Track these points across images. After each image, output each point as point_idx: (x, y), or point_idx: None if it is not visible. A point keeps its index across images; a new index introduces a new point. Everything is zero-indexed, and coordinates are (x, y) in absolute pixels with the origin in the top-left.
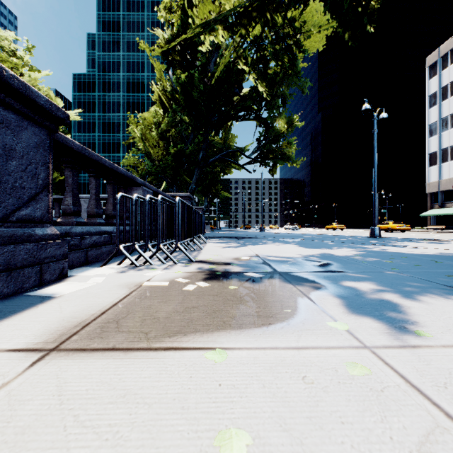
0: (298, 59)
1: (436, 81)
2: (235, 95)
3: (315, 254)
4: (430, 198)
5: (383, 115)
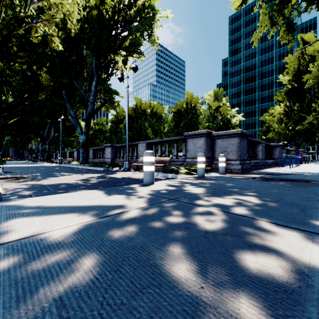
0: None
1: None
2: None
3: None
4: None
5: None
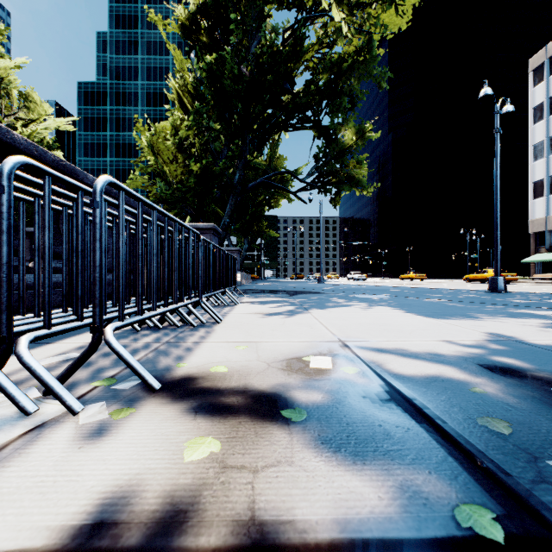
0: (373, 39)
1: (542, 89)
2: (284, 91)
3: (480, 339)
4: (535, 239)
5: (507, 107)
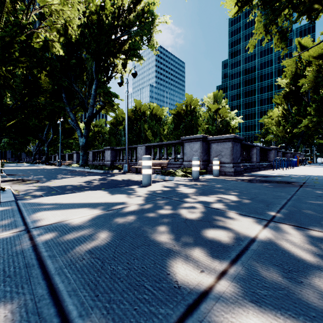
0: None
1: None
2: None
3: None
4: None
5: None
